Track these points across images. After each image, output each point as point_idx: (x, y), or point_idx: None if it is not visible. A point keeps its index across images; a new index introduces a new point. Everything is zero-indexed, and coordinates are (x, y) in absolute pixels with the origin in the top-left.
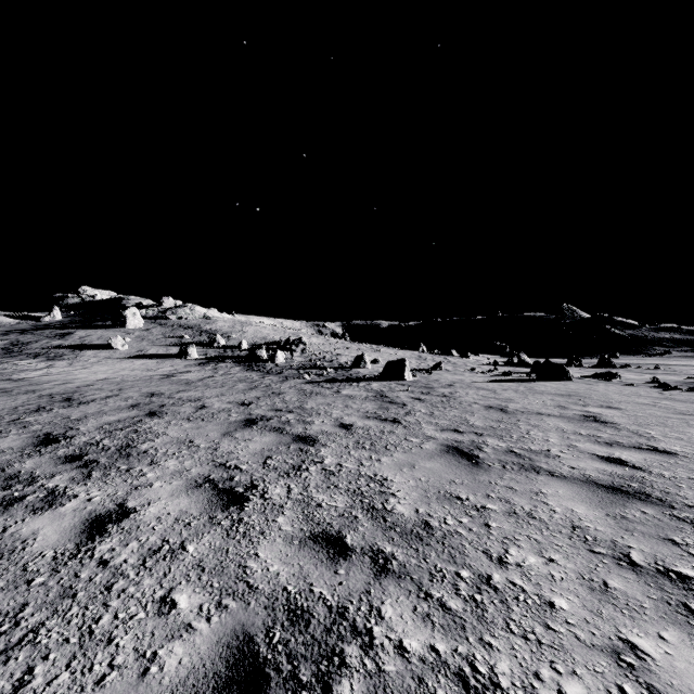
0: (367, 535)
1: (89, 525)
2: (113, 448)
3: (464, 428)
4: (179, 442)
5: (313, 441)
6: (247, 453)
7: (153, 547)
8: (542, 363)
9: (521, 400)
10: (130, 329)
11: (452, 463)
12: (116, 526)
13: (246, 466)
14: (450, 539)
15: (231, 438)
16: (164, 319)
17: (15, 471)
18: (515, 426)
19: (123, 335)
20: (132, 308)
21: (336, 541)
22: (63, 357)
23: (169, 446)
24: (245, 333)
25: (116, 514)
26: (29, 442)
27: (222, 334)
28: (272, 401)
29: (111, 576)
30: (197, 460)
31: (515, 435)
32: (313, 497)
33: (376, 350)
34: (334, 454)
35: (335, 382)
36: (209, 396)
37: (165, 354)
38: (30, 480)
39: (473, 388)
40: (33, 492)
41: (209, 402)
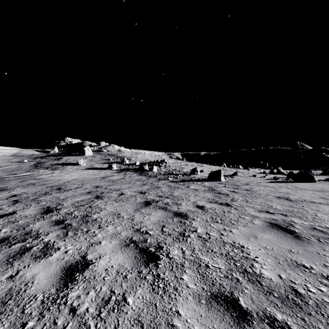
0: (254, 298)
1: (65, 273)
2: (79, 216)
3: (272, 211)
4: (112, 214)
5: (186, 216)
6: (151, 223)
7: (104, 297)
8: (298, 173)
9: (294, 193)
10: (86, 156)
11: (281, 236)
12: (81, 275)
13: (152, 232)
14: (325, 309)
15: (139, 213)
16: (101, 151)
17: (30, 229)
18: (304, 210)
19: (83, 159)
20: (87, 146)
21: (233, 303)
22: (58, 168)
23: (108, 216)
24: (137, 157)
25: (81, 264)
26: (39, 212)
27: (127, 158)
28: (156, 191)
29: (77, 325)
30: (124, 226)
31: (308, 216)
32: (200, 258)
33: (201, 166)
34: (201, 226)
35: (184, 181)
36: (124, 188)
37: (102, 167)
38: (36, 236)
39: (261, 186)
40: (36, 244)
41: (125, 191)
